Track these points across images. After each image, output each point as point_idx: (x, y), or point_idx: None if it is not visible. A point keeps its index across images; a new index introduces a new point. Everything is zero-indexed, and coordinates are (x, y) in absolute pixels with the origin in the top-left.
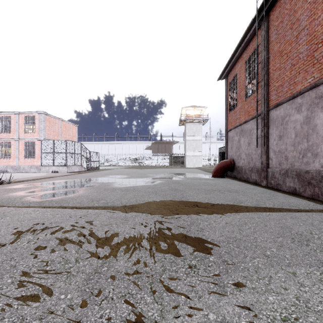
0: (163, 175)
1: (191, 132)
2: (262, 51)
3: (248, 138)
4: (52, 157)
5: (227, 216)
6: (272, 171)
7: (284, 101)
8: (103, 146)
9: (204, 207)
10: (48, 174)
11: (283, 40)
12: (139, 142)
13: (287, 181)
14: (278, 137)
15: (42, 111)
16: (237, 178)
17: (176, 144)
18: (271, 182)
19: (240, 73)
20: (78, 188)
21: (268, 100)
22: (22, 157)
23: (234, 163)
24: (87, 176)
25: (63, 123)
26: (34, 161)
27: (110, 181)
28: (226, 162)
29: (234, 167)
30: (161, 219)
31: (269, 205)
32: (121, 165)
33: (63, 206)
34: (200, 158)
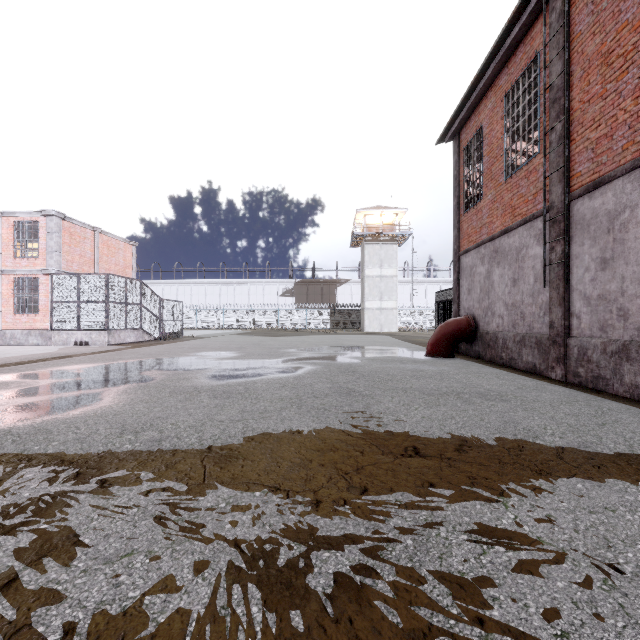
0: (319, 351)
1: (375, 261)
2: (551, 62)
3: (513, 267)
4: (76, 312)
5: (526, 502)
6: (580, 345)
7: (617, 174)
8: (194, 288)
9: (437, 458)
10: (63, 349)
11: (613, 23)
12: (269, 280)
13: (628, 371)
14: (599, 262)
15: (54, 211)
16: (484, 359)
17: (345, 285)
18: (578, 373)
19: (493, 123)
20: (109, 388)
21: (569, 175)
22: (9, 311)
23: (477, 324)
24: (147, 354)
25: (104, 239)
26: (36, 320)
27: (194, 368)
28: (458, 322)
29: (477, 334)
30: (311, 519)
31: (617, 445)
32: (232, 328)
33: (29, 454)
34: (394, 314)
